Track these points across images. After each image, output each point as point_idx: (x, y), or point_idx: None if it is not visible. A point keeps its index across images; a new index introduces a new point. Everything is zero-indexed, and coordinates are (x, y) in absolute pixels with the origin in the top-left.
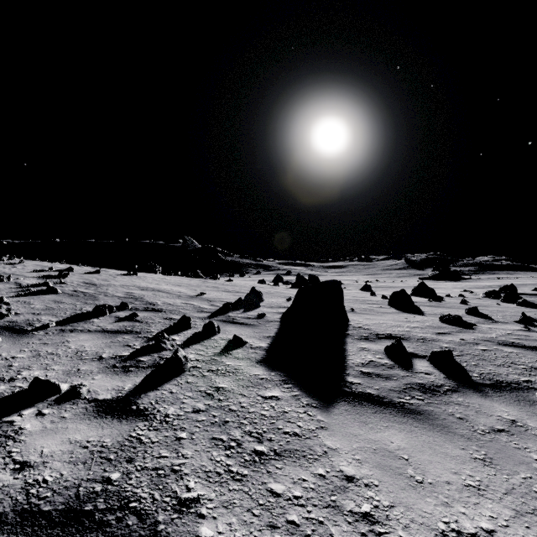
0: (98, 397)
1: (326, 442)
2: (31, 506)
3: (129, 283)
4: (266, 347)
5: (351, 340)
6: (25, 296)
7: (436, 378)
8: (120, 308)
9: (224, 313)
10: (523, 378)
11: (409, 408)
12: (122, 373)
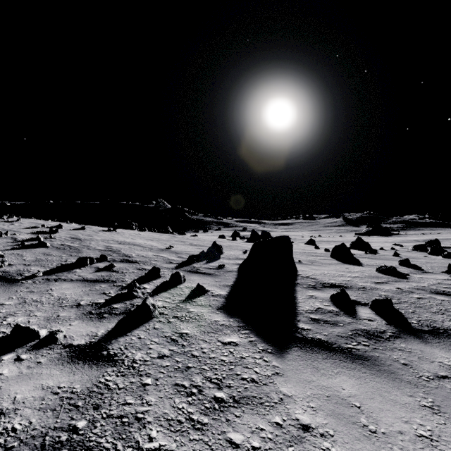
0: (73, 342)
1: (282, 389)
2: None
3: (109, 238)
4: (225, 295)
5: (301, 288)
6: (19, 249)
7: (379, 325)
8: (100, 259)
9: (189, 264)
10: None
11: (356, 353)
12: (96, 320)
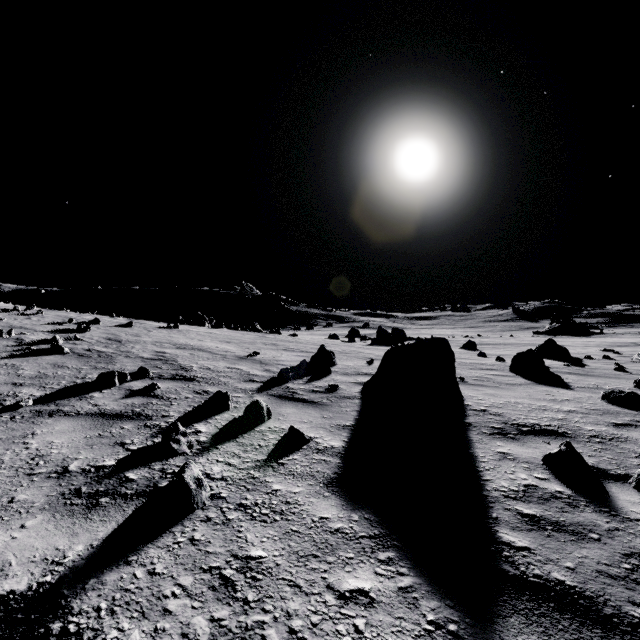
0: (1, 585)
1: None
2: None
3: (165, 338)
4: (341, 449)
5: (479, 436)
6: (19, 357)
7: None
8: (138, 375)
9: (281, 383)
10: None
11: None
12: (80, 512)
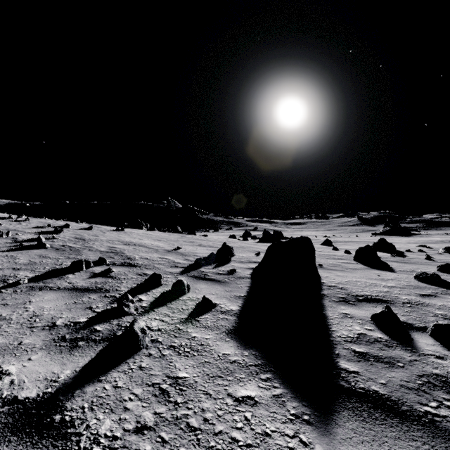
0: (19, 394)
1: None
2: None
3: (115, 238)
4: (237, 311)
5: (329, 302)
6: (15, 251)
7: None
8: (98, 263)
9: (196, 268)
10: None
11: (444, 427)
12: (66, 351)
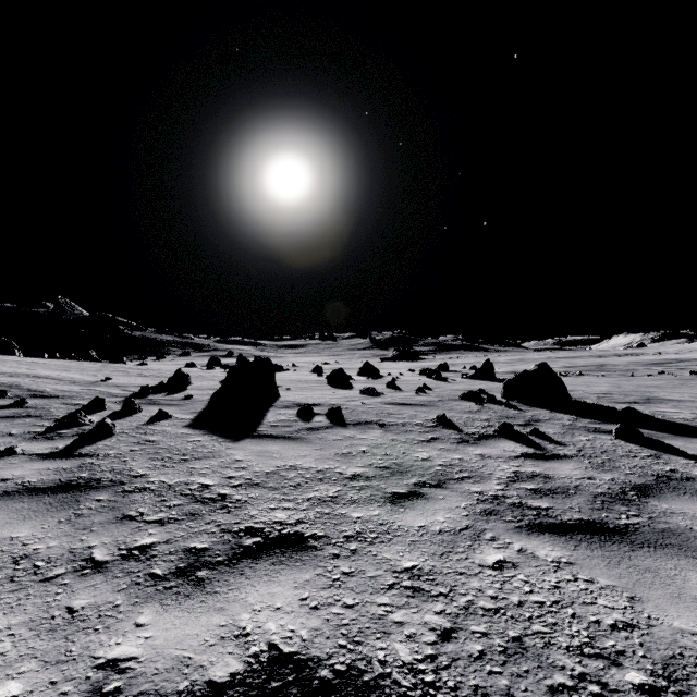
0: (36, 453)
1: (230, 452)
2: (32, 487)
3: None
4: (192, 418)
5: (274, 409)
6: None
7: (323, 424)
8: None
9: (143, 397)
10: (378, 419)
11: (293, 437)
12: (47, 441)
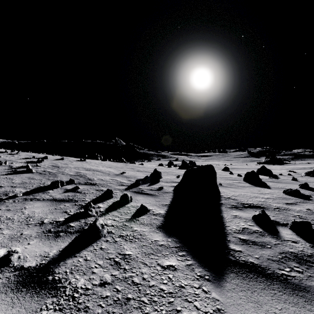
0: (24, 264)
1: None
2: None
3: (80, 166)
4: (164, 214)
5: (225, 208)
6: (11, 174)
7: (304, 247)
8: (69, 182)
9: (136, 186)
10: None
11: (293, 282)
12: (52, 238)
